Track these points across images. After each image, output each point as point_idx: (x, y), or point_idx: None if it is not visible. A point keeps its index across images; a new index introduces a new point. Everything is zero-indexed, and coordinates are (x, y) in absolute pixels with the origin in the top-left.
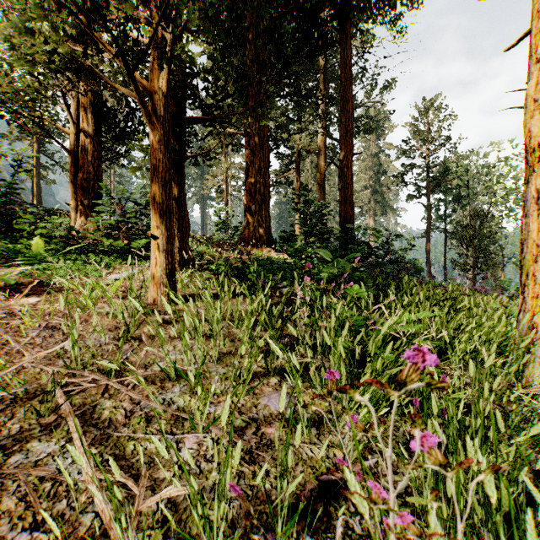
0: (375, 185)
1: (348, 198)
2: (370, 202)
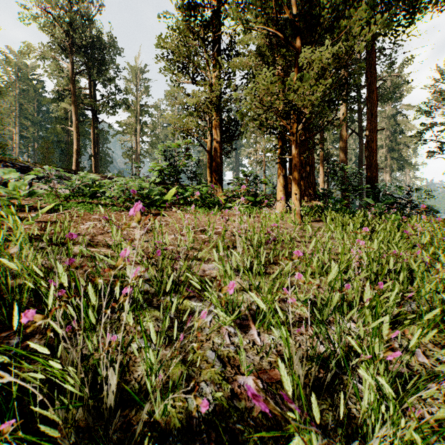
0: (392, 143)
1: (372, 163)
2: (386, 159)
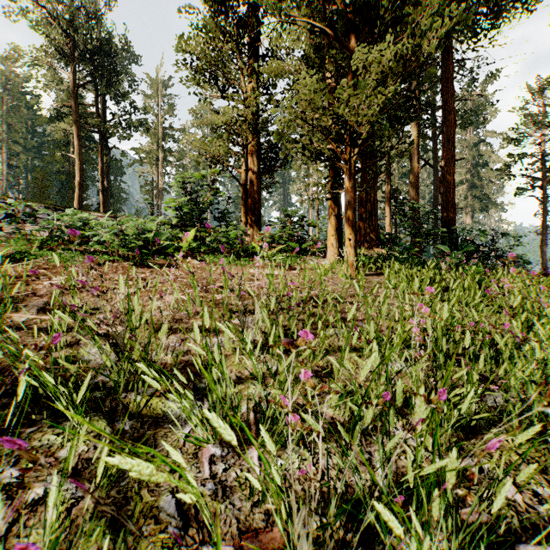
0: (474, 179)
1: (449, 201)
2: (467, 198)
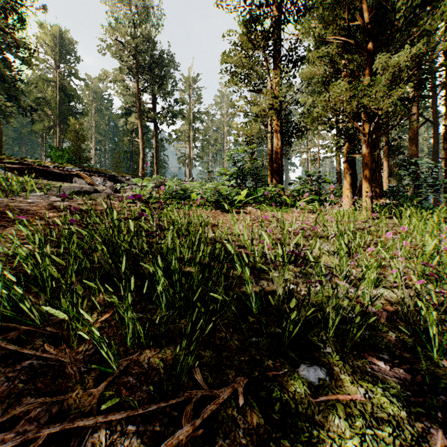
0: None
1: None
2: None
